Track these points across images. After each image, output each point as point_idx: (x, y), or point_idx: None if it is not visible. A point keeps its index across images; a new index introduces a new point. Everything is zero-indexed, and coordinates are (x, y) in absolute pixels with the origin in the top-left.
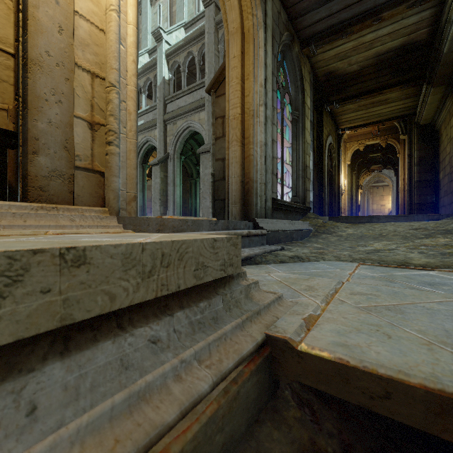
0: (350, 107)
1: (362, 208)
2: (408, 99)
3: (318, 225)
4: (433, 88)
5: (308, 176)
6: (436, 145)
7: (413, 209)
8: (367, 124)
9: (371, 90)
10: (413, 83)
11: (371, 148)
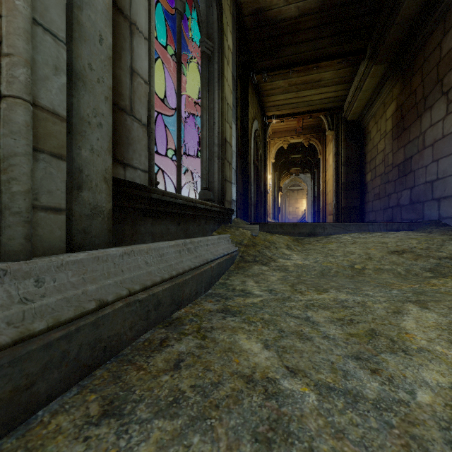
0: (279, 85)
1: (281, 210)
2: (341, 85)
3: (244, 241)
4: (375, 66)
5: (228, 158)
6: (362, 144)
7: (340, 213)
8: (294, 114)
9: (306, 61)
10: (352, 59)
11: (293, 148)
